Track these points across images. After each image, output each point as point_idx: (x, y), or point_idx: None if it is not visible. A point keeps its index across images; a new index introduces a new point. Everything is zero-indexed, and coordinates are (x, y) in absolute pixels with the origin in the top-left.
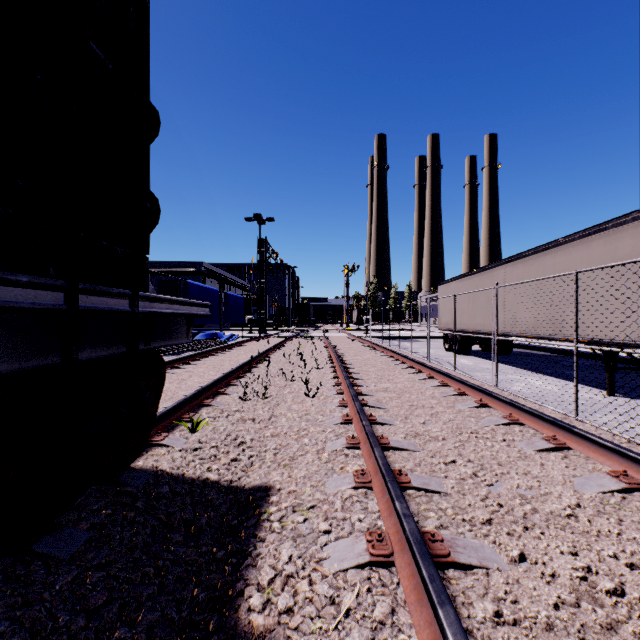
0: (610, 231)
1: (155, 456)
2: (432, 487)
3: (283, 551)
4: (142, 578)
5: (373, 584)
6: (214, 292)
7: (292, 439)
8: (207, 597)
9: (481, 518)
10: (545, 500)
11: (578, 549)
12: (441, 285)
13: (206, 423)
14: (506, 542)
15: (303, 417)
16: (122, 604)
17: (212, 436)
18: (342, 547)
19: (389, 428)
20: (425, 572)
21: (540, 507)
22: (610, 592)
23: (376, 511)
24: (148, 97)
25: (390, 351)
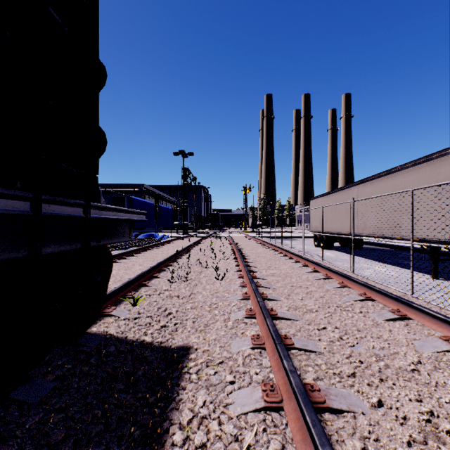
0: (434, 161)
1: (106, 324)
2: (310, 348)
3: (199, 397)
4: (92, 419)
5: (267, 425)
6: (151, 205)
7: (206, 311)
8: (141, 434)
9: (347, 372)
10: (394, 358)
11: (422, 397)
12: (312, 200)
13: (144, 299)
14: (367, 391)
15: (214, 294)
16: (76, 440)
17: (148, 308)
18: (243, 395)
19: (276, 303)
20: (308, 418)
21: (391, 363)
22: (449, 432)
23: (268, 366)
24: (98, 57)
25: (276, 247)
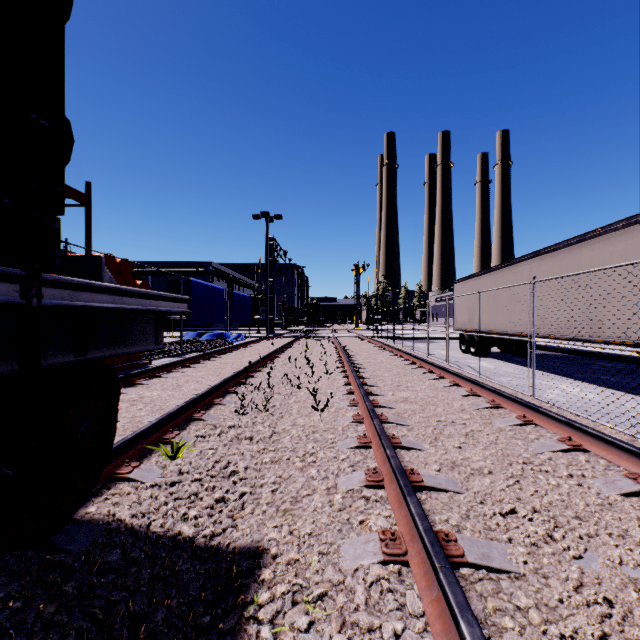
0: None
1: (115, 497)
2: (496, 563)
3: None
4: None
5: None
6: (219, 291)
7: (296, 468)
8: None
9: (590, 633)
10: None
11: None
12: (457, 283)
13: (192, 445)
14: None
15: (310, 436)
16: None
17: (196, 464)
18: None
19: (417, 455)
20: None
21: None
22: None
23: (419, 613)
24: None
25: (405, 353)
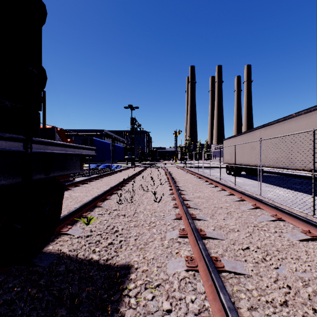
0: None
1: (61, 242)
2: (238, 270)
3: None
4: None
5: None
6: (108, 144)
7: (146, 229)
8: None
9: (279, 300)
10: None
11: None
12: (224, 140)
13: (96, 218)
14: None
15: (153, 214)
16: None
17: (98, 227)
18: None
19: (204, 222)
20: None
21: None
22: None
23: (203, 292)
24: None
25: (199, 175)
